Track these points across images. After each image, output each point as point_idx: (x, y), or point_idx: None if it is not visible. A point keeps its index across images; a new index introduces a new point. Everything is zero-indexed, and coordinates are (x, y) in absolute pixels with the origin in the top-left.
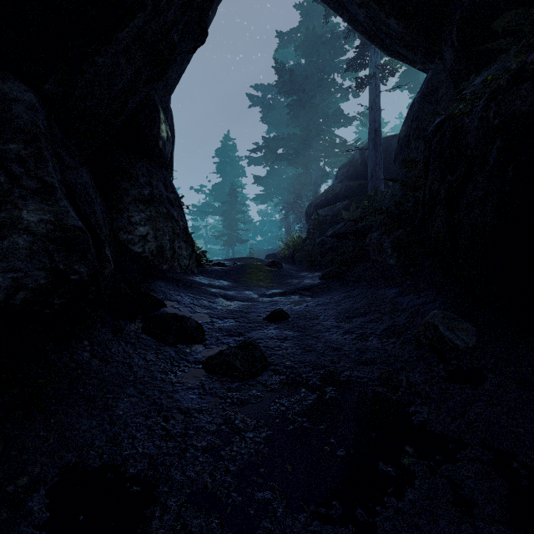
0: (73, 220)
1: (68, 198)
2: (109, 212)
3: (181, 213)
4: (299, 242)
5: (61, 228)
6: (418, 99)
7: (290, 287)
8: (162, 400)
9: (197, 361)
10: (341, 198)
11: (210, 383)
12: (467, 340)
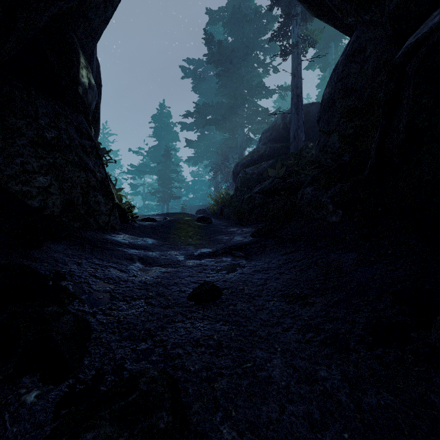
0: None
1: None
2: None
3: (99, 163)
4: (228, 198)
5: None
6: (342, 61)
7: (221, 245)
8: None
9: (33, 439)
10: (266, 159)
11: None
12: None
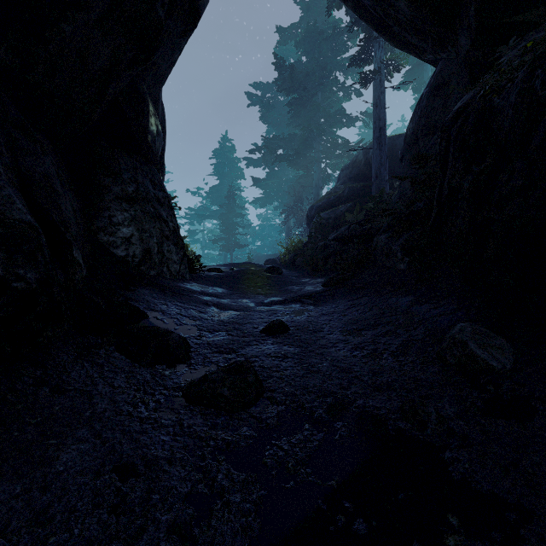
0: (18, 213)
1: (18, 188)
2: (86, 210)
3: (171, 213)
4: (300, 246)
5: (1, 222)
6: (426, 94)
7: (291, 294)
8: (123, 446)
9: (177, 387)
10: (344, 201)
11: (190, 418)
12: (504, 359)
